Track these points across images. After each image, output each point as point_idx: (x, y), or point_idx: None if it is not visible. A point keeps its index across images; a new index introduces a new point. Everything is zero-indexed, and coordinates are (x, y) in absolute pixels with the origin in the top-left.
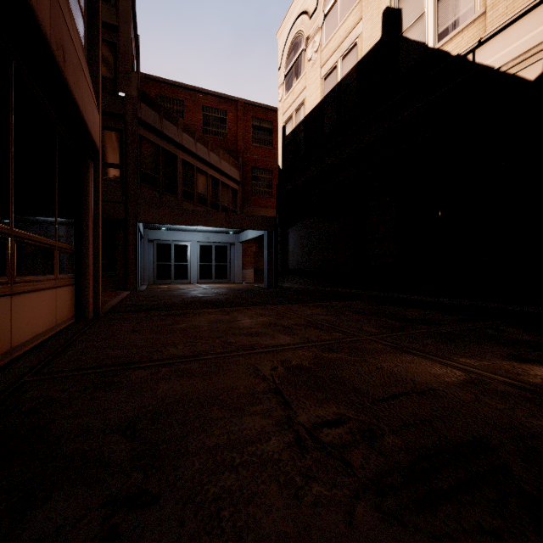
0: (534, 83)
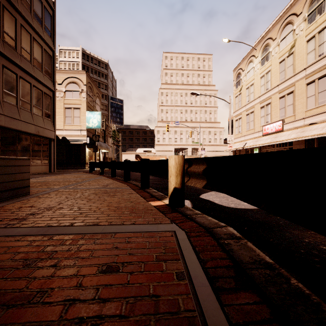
0: (61, 139)
